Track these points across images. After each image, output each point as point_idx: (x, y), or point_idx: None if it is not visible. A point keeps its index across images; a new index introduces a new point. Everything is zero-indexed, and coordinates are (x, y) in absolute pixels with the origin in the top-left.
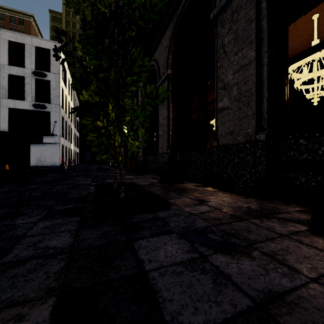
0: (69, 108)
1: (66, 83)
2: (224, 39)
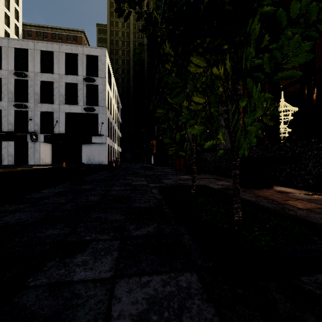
0: (113, 110)
1: (111, 87)
2: None
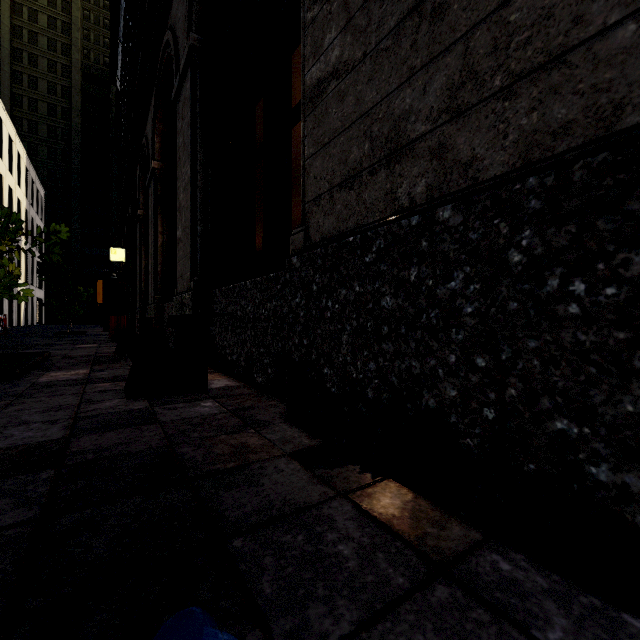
0: (10, 201)
1: (0, 147)
2: (179, 139)
